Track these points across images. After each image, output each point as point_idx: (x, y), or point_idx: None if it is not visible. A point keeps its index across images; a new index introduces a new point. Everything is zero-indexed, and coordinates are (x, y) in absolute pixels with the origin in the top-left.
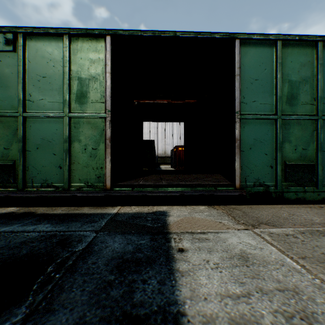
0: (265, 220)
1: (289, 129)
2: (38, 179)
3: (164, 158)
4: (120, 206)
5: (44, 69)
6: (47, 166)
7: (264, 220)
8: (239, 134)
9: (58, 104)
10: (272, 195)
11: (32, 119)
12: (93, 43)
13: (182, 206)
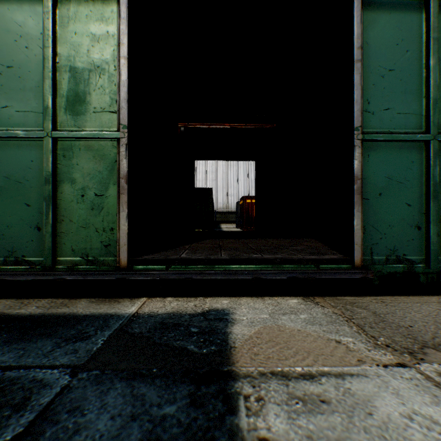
0: (429, 336)
1: None
2: None
3: (226, 215)
4: (145, 297)
5: (10, 53)
6: (15, 227)
7: (426, 335)
8: (360, 168)
9: (34, 115)
10: (420, 279)
11: None
12: (97, 6)
13: (256, 299)
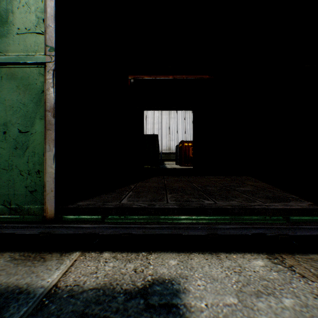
0: None
1: None
2: None
3: (169, 155)
4: (79, 251)
5: None
6: None
7: None
8: None
9: None
10: None
11: None
12: None
13: (210, 258)
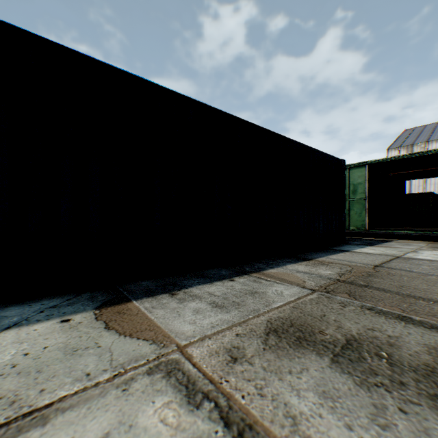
0: None
1: None
2: None
3: None
4: (372, 238)
5: None
6: None
7: None
8: None
9: None
10: None
11: None
12: (359, 168)
13: (407, 240)
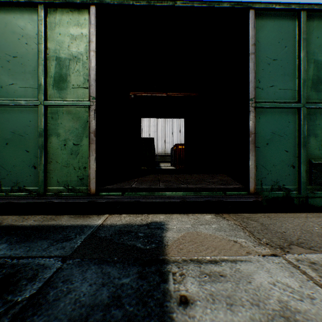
0: (295, 238)
1: (315, 120)
2: (7, 181)
3: (164, 157)
4: (107, 214)
5: (15, 47)
6: (18, 166)
7: (293, 237)
8: (254, 126)
9: (31, 90)
10: (294, 201)
11: (1, 108)
12: (75, 15)
13: (183, 215)
